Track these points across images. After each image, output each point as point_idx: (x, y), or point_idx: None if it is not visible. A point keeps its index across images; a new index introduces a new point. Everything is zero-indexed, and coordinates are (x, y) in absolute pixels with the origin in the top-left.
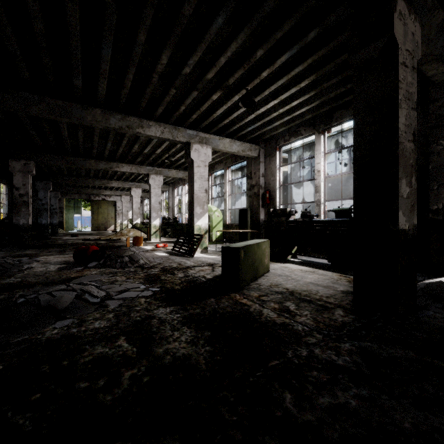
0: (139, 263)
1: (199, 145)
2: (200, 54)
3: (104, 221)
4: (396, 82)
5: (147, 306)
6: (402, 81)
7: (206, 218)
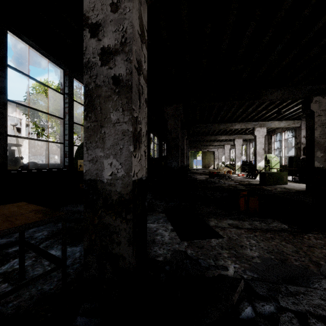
0: (231, 179)
1: (259, 128)
2: (253, 107)
3: (208, 163)
4: (314, 122)
5: (235, 185)
6: (317, 121)
7: (263, 162)
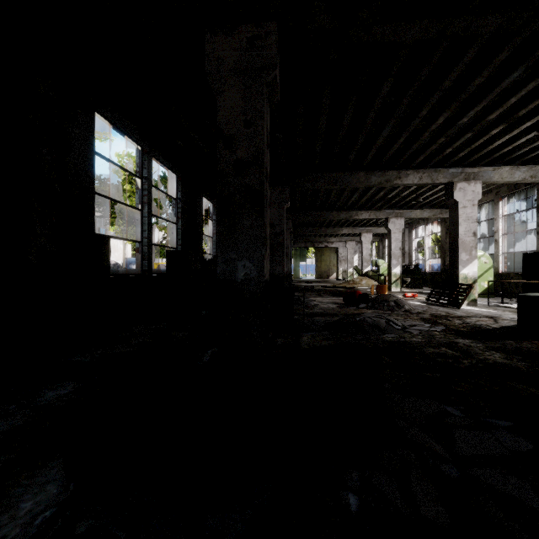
0: (405, 308)
1: (464, 183)
2: (483, 104)
3: (326, 269)
4: None
5: (444, 336)
6: None
7: (474, 266)
